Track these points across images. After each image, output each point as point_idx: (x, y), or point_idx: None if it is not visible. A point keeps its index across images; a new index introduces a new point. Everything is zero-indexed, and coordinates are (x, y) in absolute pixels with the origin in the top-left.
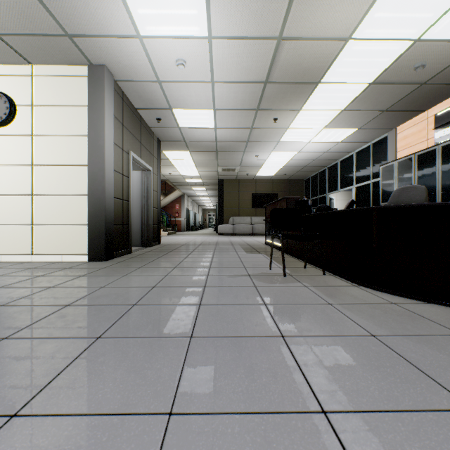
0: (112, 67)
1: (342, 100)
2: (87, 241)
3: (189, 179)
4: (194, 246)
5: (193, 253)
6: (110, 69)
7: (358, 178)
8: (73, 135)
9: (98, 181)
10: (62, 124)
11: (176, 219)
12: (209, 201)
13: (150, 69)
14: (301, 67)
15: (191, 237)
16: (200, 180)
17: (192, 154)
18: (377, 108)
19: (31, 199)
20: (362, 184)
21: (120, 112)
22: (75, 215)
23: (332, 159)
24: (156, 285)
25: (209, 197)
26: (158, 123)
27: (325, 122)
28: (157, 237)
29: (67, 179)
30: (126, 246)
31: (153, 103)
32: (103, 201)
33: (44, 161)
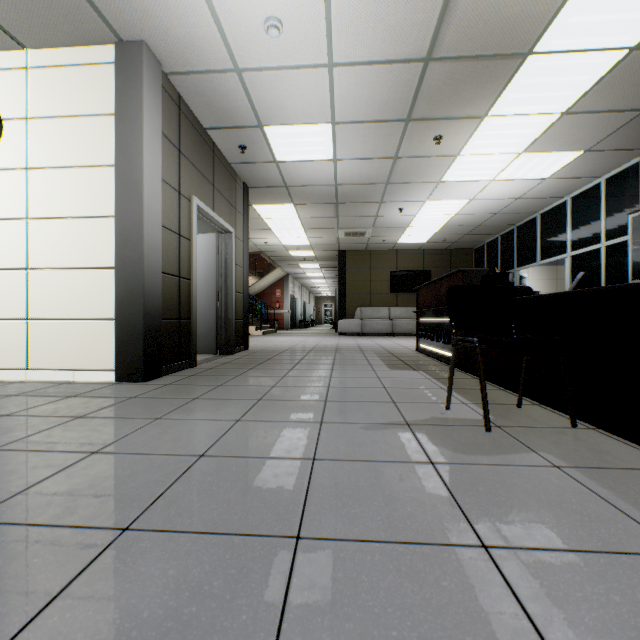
0: (156, 44)
1: (567, 92)
2: (114, 347)
3: (295, 251)
4: (300, 354)
5: (296, 367)
6: (153, 49)
7: (576, 241)
8: (92, 165)
9: (131, 242)
10: (74, 148)
11: (277, 311)
12: (324, 285)
13: (220, 45)
14: (499, 19)
15: (297, 338)
16: (311, 252)
17: (298, 209)
18: (631, 105)
19: (26, 276)
20: (584, 250)
21: (175, 128)
22: (95, 302)
23: (527, 212)
24: (208, 449)
25: (325, 279)
26: (242, 155)
27: (527, 140)
28: (243, 339)
29: (83, 241)
30: (185, 355)
31: (231, 117)
32: (139, 278)
33: (46, 211)
